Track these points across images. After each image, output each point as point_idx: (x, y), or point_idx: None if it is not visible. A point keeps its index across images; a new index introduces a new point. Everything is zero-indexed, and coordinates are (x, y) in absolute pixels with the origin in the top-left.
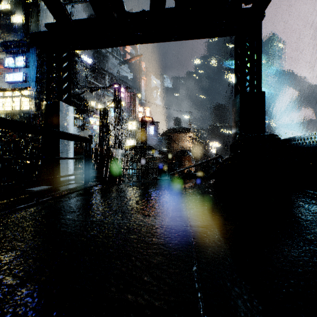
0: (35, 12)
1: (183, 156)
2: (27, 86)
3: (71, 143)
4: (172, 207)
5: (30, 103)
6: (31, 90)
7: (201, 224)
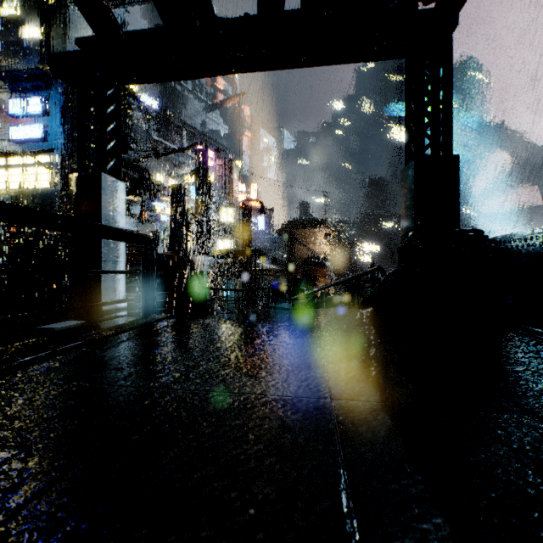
0: (61, 20)
1: (315, 267)
2: (48, 148)
3: (120, 245)
4: (297, 360)
5: (52, 177)
6: (55, 155)
7: (351, 393)
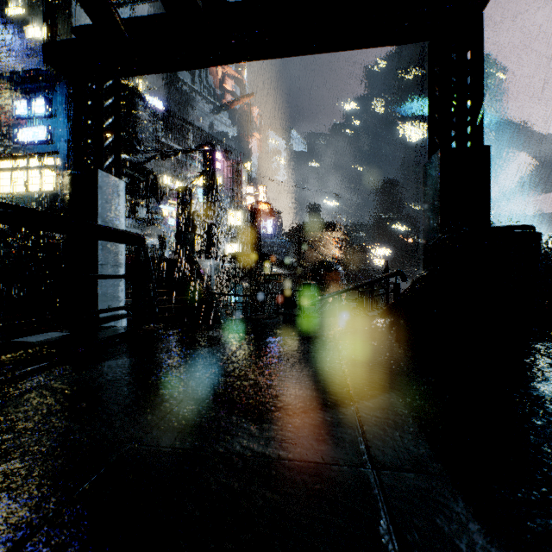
0: (66, 19)
1: (326, 272)
2: (53, 150)
3: (119, 248)
4: (315, 392)
5: (57, 180)
6: (60, 157)
7: (399, 455)
